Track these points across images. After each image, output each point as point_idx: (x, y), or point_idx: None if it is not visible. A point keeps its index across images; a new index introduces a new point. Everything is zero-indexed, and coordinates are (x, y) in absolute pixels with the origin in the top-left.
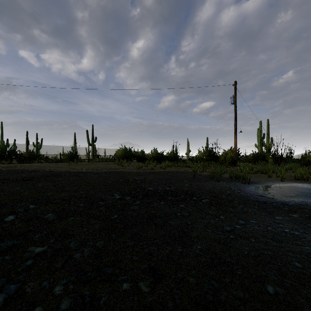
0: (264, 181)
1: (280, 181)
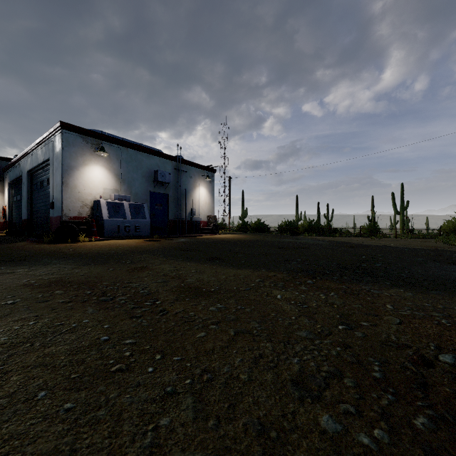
0: None
1: None
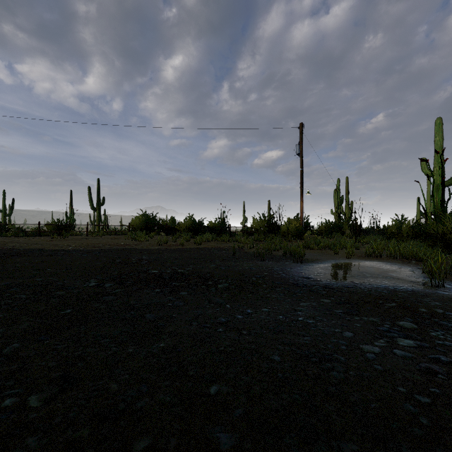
0: (325, 259)
1: (345, 259)
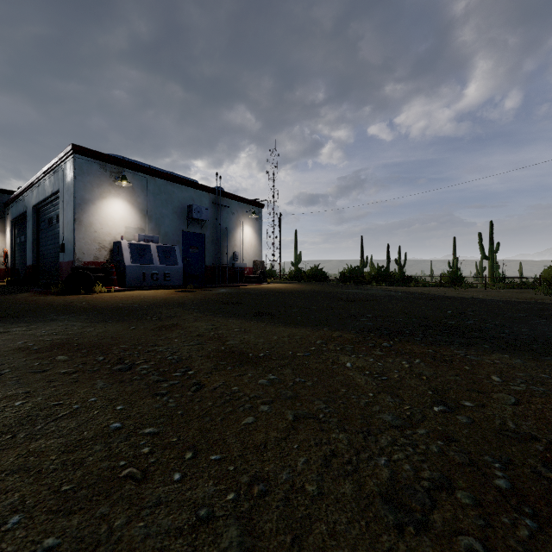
0: None
1: None
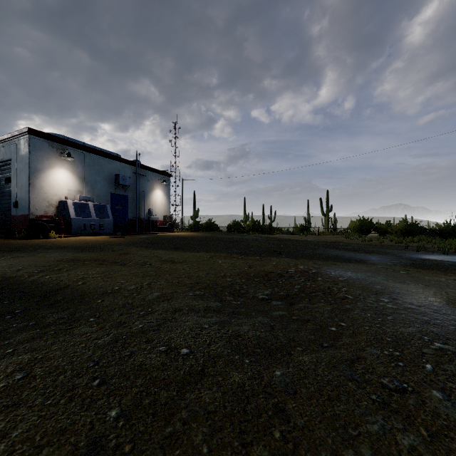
0: None
1: None
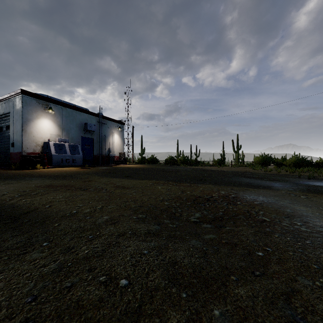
0: None
1: None
